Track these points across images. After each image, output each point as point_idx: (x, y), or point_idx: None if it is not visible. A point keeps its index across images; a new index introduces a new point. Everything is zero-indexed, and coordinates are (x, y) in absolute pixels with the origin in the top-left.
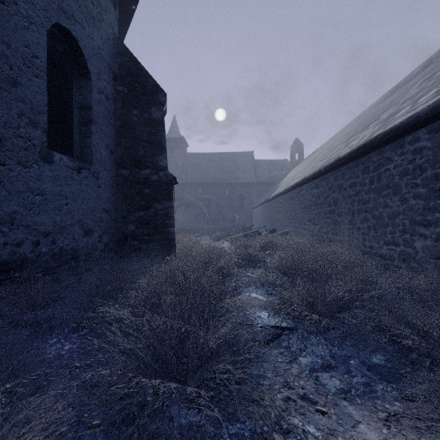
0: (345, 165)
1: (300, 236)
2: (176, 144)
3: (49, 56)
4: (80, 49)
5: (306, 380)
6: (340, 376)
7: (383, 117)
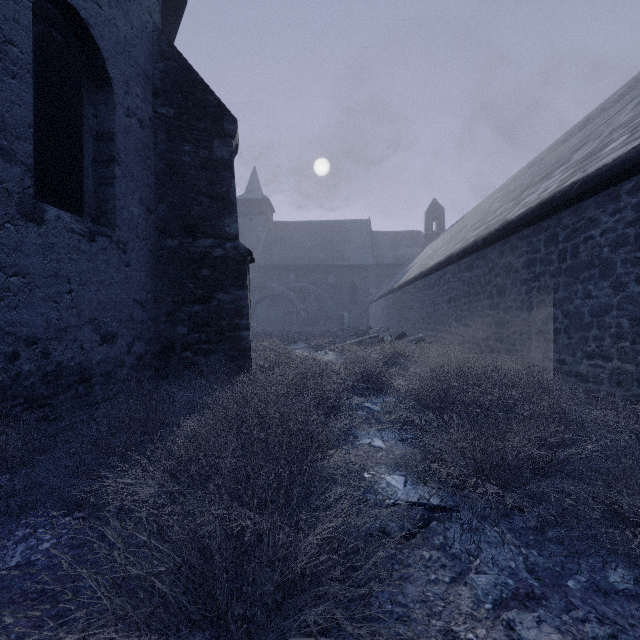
0: (516, 233)
1: (442, 343)
2: (257, 208)
3: (40, 47)
4: (93, 40)
5: (489, 627)
6: (557, 620)
7: (578, 158)
